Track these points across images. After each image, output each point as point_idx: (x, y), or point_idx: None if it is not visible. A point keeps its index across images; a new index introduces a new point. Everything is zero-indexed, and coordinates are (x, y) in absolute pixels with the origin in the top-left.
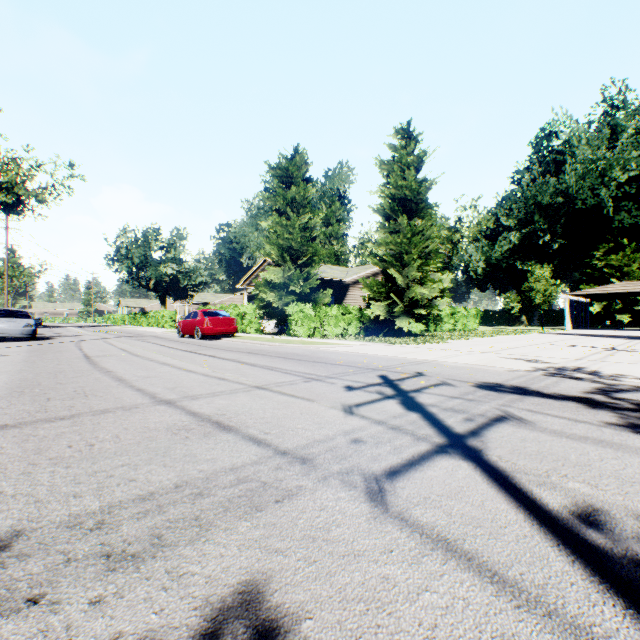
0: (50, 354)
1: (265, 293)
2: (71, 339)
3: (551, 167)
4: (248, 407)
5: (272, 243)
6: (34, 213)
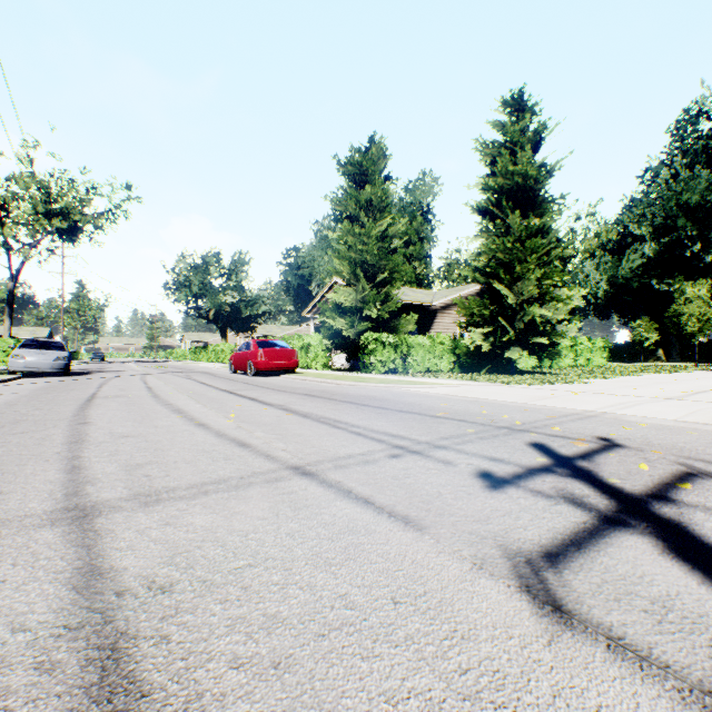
0: (54, 393)
1: (333, 319)
2: (109, 375)
3: (701, 157)
4: (250, 549)
5: (342, 257)
6: (91, 240)
